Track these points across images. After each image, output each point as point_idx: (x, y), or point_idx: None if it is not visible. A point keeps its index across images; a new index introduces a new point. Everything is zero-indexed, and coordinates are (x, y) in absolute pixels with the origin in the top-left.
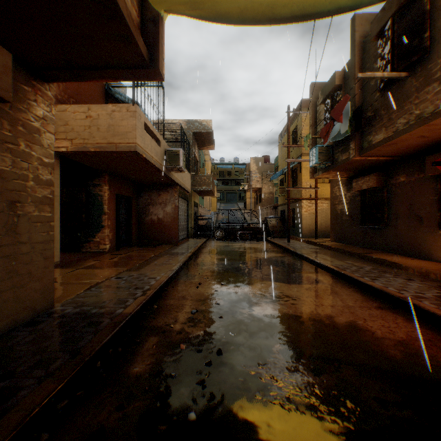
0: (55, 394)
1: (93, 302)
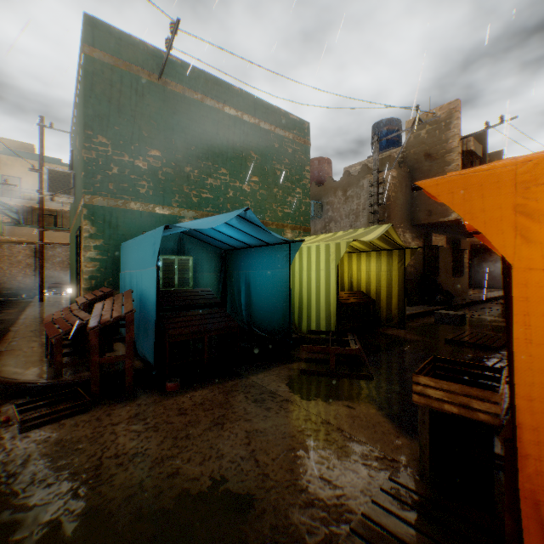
0: (486, 299)
1: (478, 295)
